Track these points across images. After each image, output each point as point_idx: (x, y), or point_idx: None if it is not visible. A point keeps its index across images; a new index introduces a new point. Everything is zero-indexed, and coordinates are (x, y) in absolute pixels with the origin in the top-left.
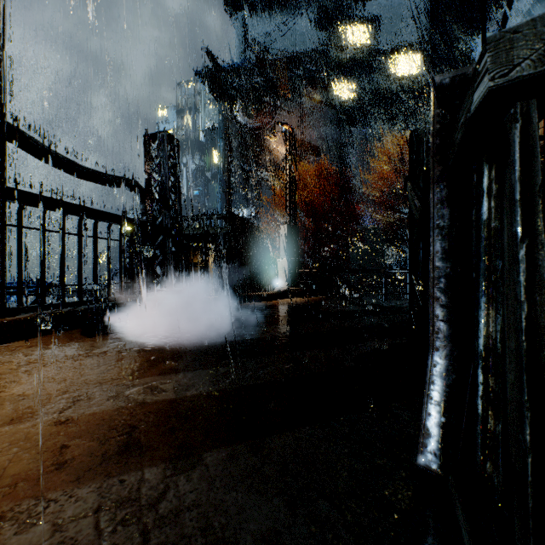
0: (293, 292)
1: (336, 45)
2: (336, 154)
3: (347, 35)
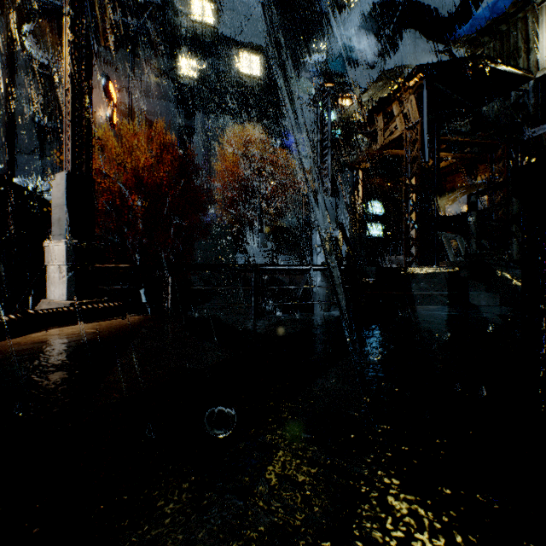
0: (70, 312)
1: (175, 7)
2: (175, 136)
3: (187, 2)
